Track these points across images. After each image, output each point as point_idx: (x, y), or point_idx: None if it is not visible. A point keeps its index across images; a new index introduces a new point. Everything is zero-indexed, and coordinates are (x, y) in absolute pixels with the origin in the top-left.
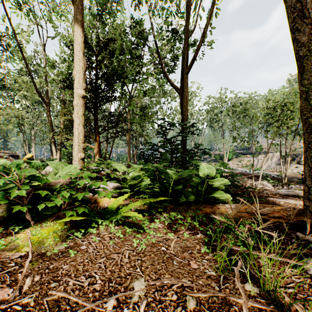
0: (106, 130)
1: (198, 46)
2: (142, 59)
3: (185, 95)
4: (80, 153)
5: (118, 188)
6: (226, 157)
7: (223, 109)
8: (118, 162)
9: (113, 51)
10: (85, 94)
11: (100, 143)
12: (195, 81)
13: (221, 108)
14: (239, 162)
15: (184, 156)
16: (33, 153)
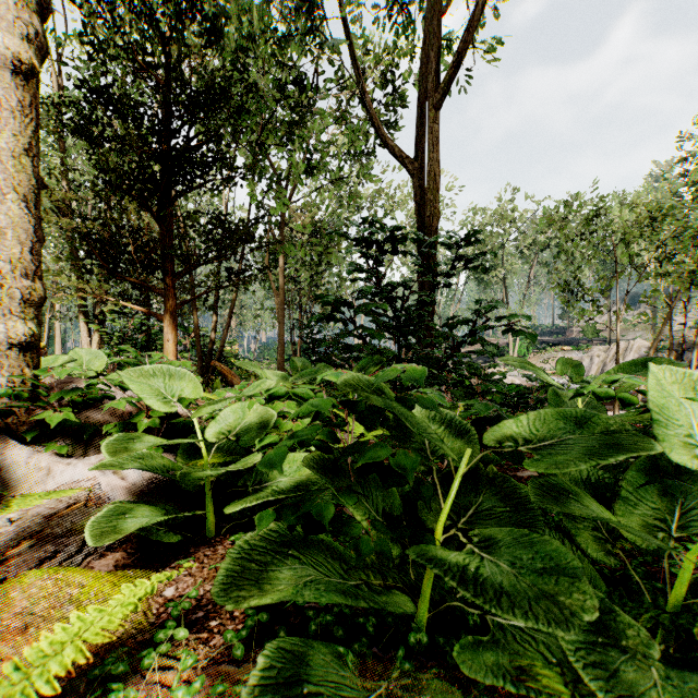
0: (195, 266)
1: (473, 20)
2: (314, 101)
3: (433, 171)
4: (10, 320)
5: (165, 483)
6: (515, 352)
7: (505, 240)
8: (259, 363)
9: (215, 16)
10: (34, 63)
11: (179, 305)
12: (441, 170)
13: (502, 236)
14: (545, 363)
15: (428, 346)
16: (57, 342)
